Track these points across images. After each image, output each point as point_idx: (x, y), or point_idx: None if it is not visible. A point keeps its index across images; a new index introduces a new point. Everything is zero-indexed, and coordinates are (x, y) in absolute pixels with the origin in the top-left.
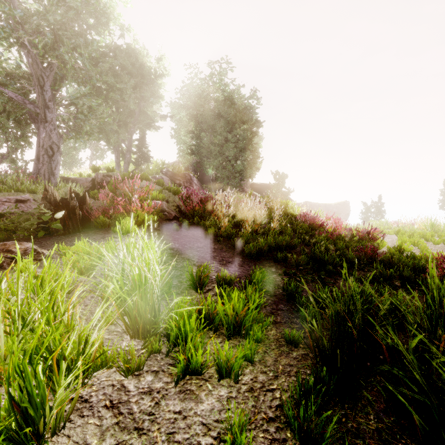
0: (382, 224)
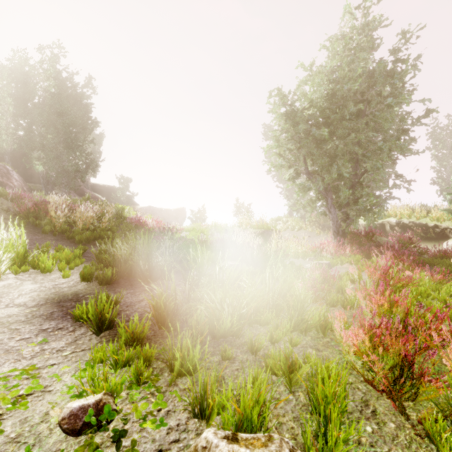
0: (198, 226)
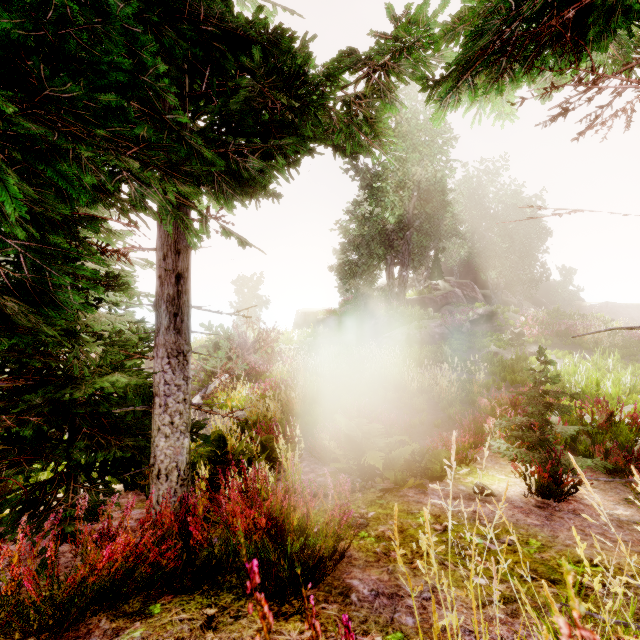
0: None
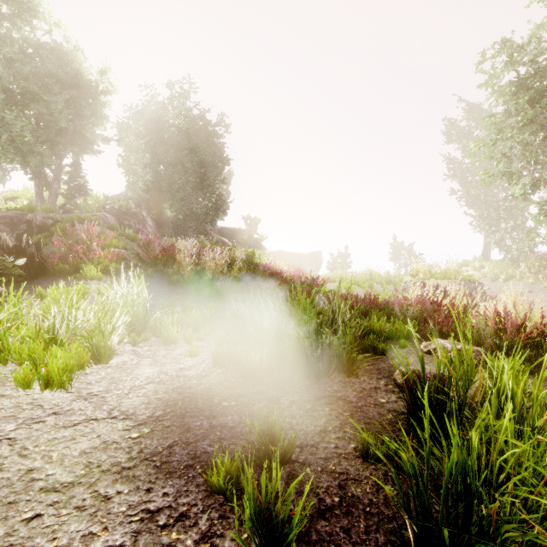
0: (342, 274)
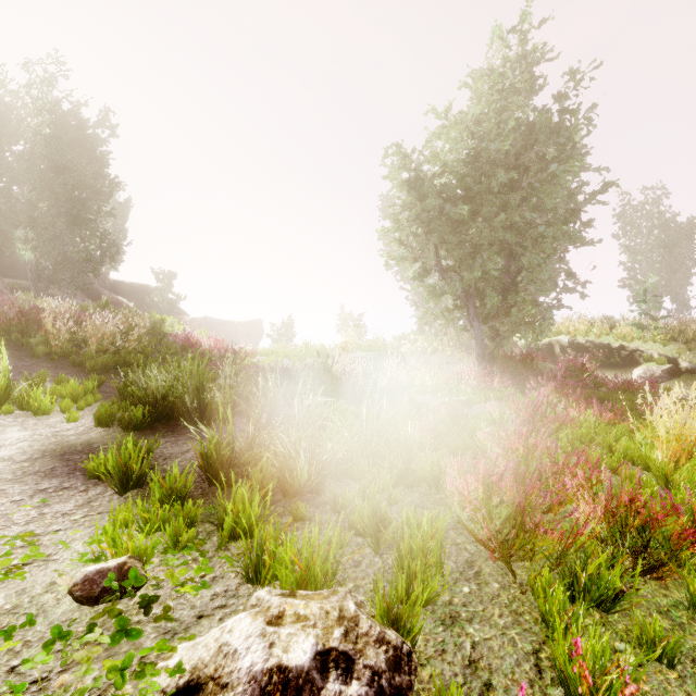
0: (282, 347)
